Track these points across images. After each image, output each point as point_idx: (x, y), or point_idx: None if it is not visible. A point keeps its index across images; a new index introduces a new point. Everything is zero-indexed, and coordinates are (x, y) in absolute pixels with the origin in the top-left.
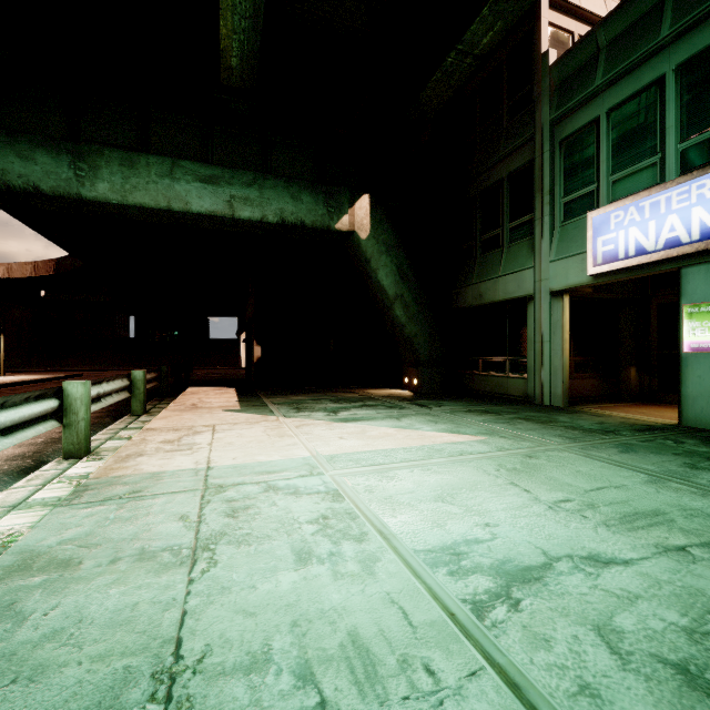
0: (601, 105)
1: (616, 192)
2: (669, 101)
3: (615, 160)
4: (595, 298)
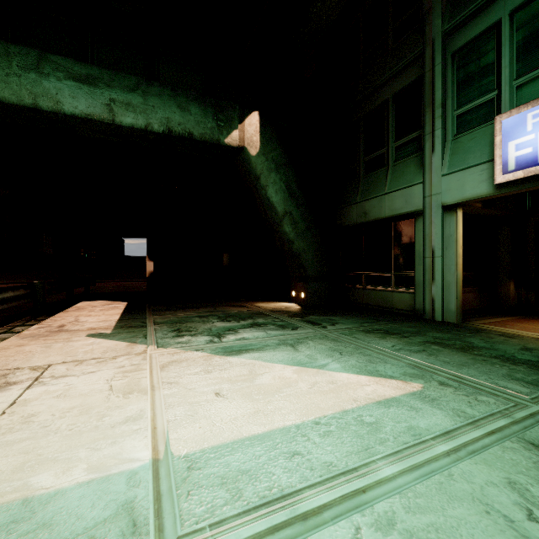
0: (503, 8)
1: (522, 96)
2: None
3: (520, 62)
4: (475, 216)
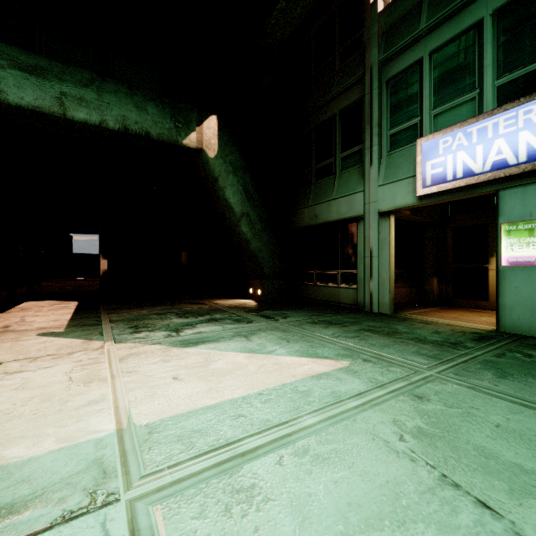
0: (424, 48)
1: (437, 124)
2: (487, 42)
3: (437, 96)
4: (407, 221)
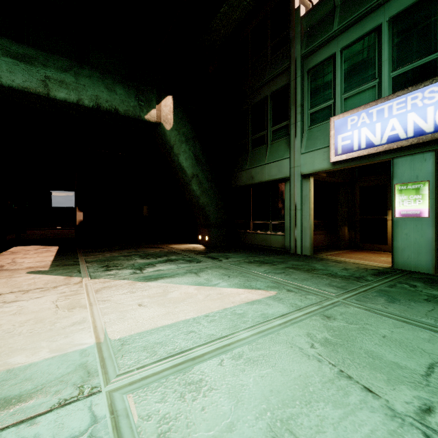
0: (337, 45)
1: (347, 106)
2: (384, 43)
3: (346, 83)
4: (324, 182)
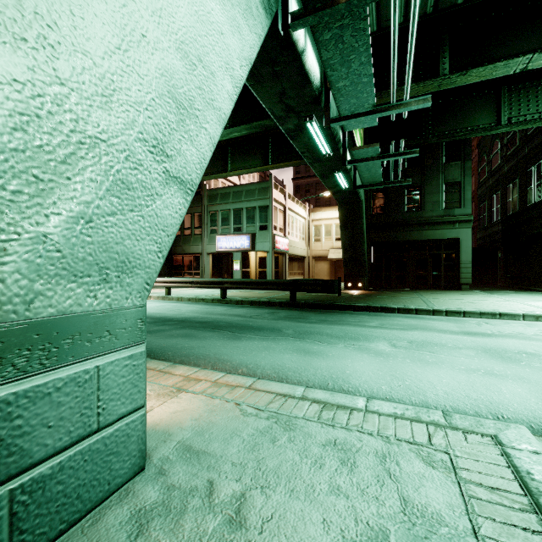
0: (219, 208)
1: (222, 231)
2: (231, 215)
3: (222, 223)
4: (217, 254)
